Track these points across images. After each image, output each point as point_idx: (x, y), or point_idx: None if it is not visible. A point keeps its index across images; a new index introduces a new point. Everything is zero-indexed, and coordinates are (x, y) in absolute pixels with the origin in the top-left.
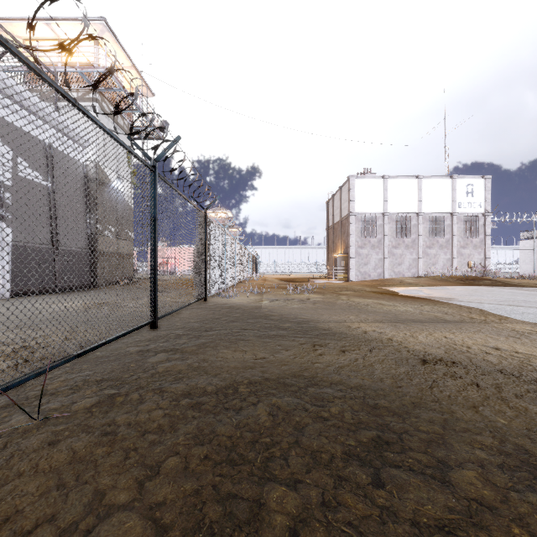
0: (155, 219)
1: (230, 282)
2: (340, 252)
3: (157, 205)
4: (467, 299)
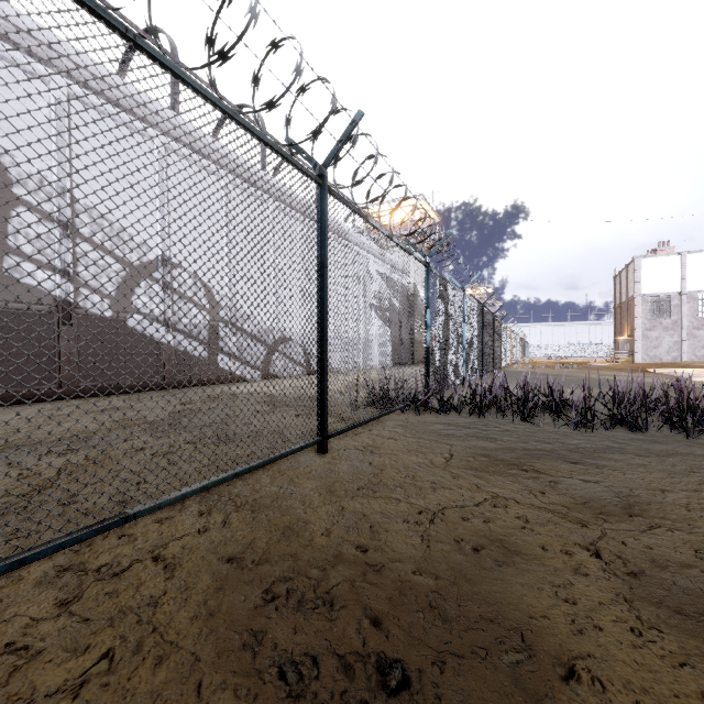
0: (494, 334)
1: (508, 362)
2: (626, 334)
3: (494, 329)
4: (699, 373)
